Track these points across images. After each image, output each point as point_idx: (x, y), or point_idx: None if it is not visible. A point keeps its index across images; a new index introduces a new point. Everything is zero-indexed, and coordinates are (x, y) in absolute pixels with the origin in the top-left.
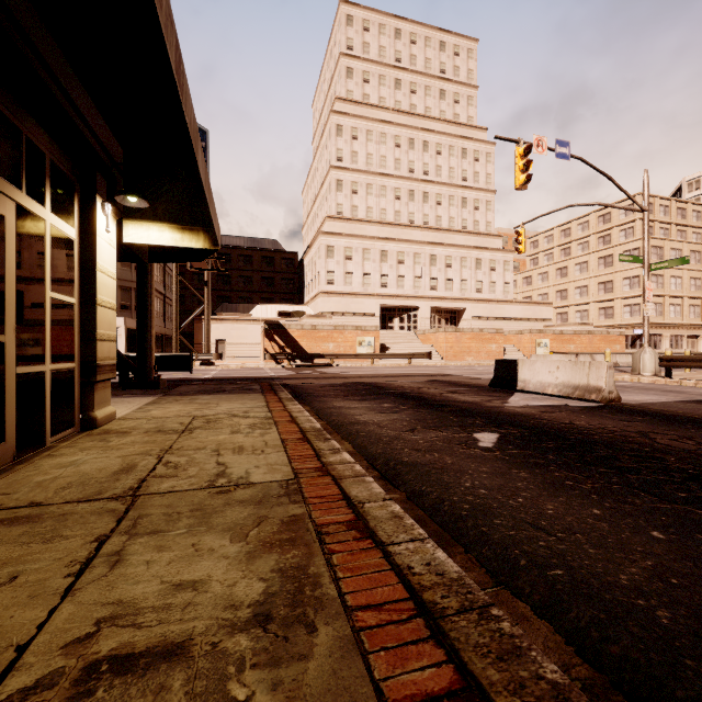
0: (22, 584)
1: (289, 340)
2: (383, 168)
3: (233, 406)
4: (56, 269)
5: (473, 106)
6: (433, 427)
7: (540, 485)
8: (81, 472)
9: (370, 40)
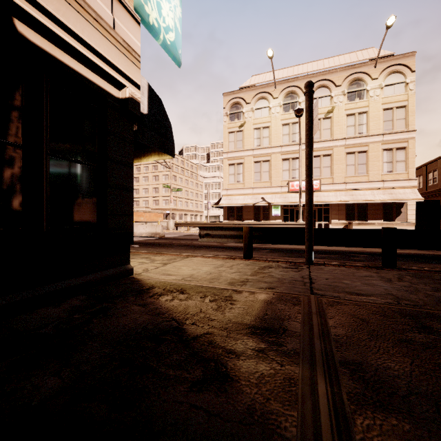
0: None
1: None
2: None
3: None
4: None
5: None
6: None
7: (154, 249)
8: None
9: None
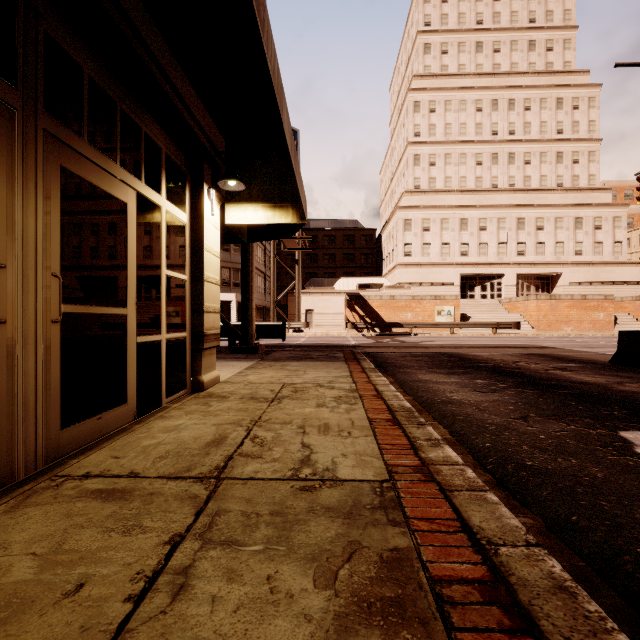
0: (83, 599)
1: (368, 310)
2: (462, 135)
3: (318, 374)
4: (170, 250)
5: (570, 50)
6: (552, 415)
7: None
8: (180, 439)
9: (448, 10)
